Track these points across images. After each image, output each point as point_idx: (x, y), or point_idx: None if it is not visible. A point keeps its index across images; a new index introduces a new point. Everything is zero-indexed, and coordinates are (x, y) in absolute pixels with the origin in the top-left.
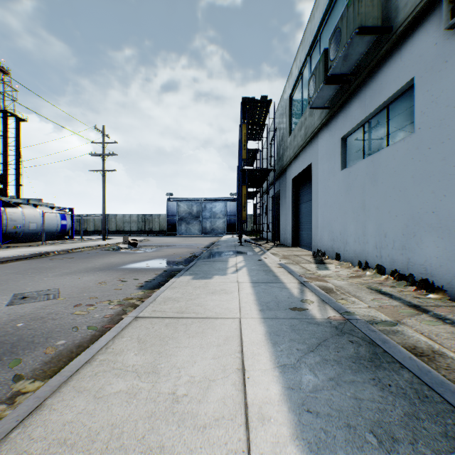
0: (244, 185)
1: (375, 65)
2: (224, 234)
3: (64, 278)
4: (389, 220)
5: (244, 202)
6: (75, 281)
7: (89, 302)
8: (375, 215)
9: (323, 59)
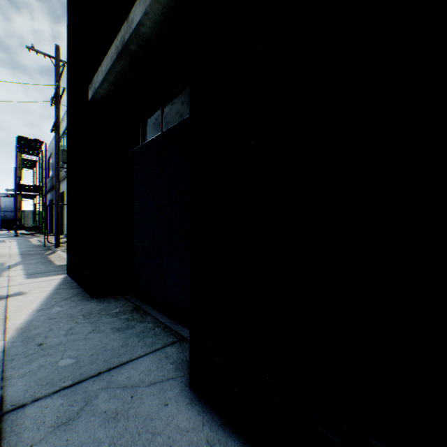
0: (21, 195)
1: None
2: None
3: None
4: None
5: (21, 206)
6: None
7: None
8: None
9: None
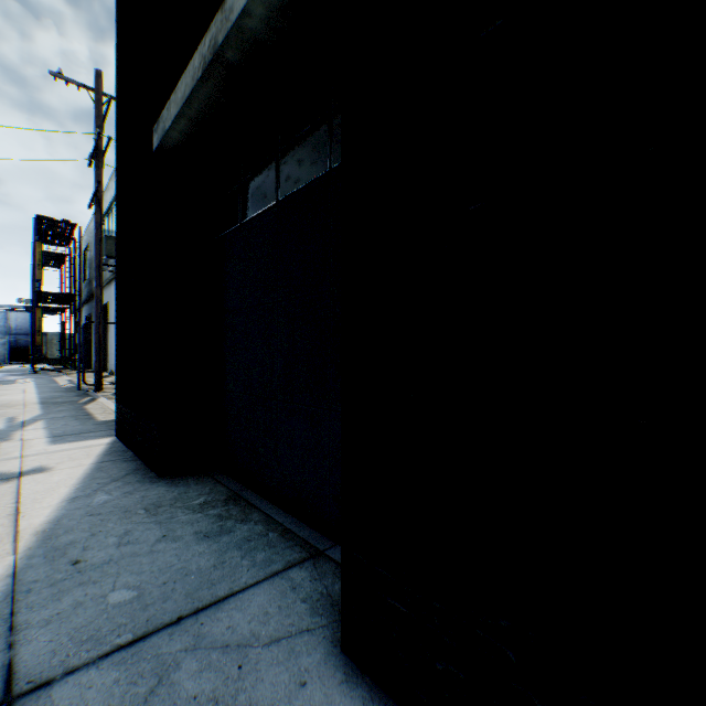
0: (41, 308)
1: None
2: (5, 365)
3: None
4: None
5: (41, 326)
6: None
7: None
8: None
9: None
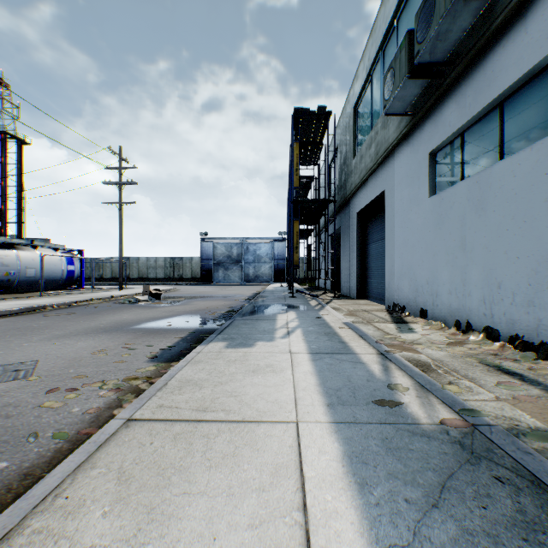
0: (297, 221)
1: (482, 46)
2: (271, 283)
3: (51, 343)
4: (506, 264)
5: (297, 241)
6: (65, 348)
7: (73, 384)
8: (481, 256)
9: (407, 44)
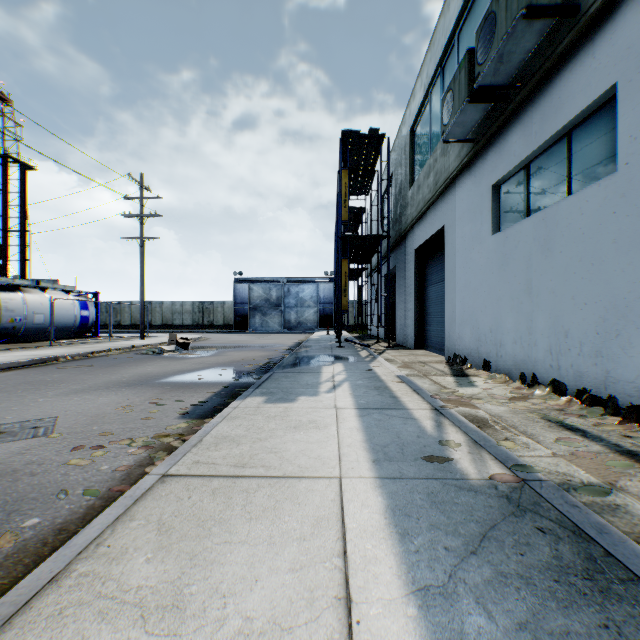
0: (345, 259)
1: (548, 69)
2: (315, 330)
3: (70, 399)
4: (574, 311)
5: (345, 283)
6: (86, 404)
7: (99, 442)
8: (548, 302)
9: (467, 64)
